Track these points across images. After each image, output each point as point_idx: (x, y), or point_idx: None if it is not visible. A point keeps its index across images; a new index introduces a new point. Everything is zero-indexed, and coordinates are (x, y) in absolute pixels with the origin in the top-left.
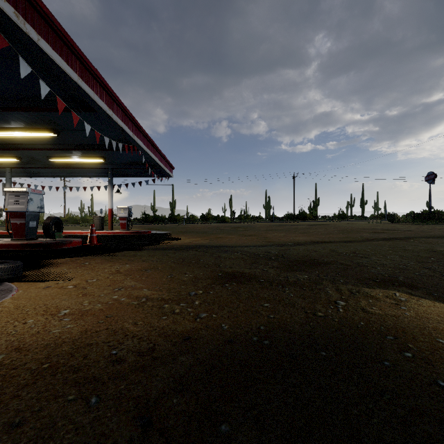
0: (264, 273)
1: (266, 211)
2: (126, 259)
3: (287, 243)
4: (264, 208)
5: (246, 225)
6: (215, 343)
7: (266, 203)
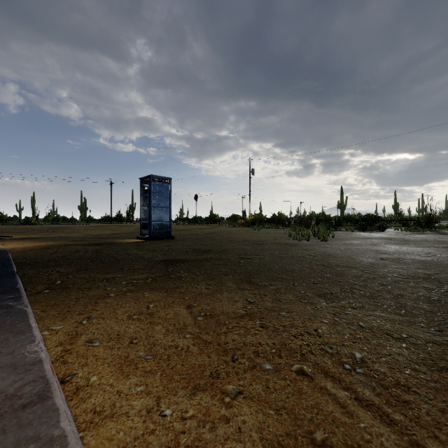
0: (89, 240)
1: (82, 212)
2: (11, 241)
3: (100, 234)
4: (79, 209)
5: (64, 226)
6: (82, 244)
7: (82, 204)
